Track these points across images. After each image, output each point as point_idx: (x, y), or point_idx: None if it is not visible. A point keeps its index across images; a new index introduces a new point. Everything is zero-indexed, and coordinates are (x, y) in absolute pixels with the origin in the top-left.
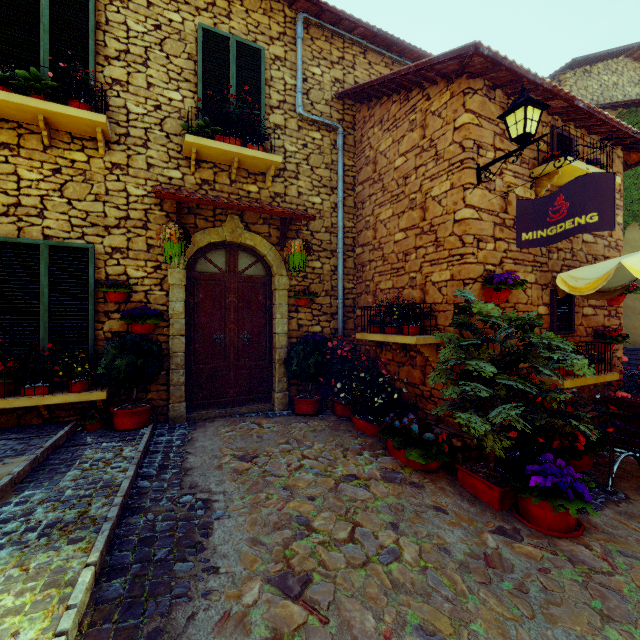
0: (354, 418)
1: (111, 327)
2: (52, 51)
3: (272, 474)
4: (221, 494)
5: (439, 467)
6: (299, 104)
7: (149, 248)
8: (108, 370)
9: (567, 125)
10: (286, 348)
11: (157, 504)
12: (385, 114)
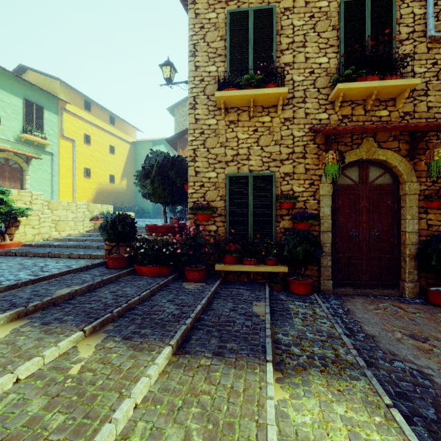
0: None
1: (283, 225)
2: (254, 59)
3: None
4: (428, 369)
5: None
6: (431, 28)
7: (306, 171)
8: (289, 253)
9: None
10: (416, 245)
11: (378, 362)
12: None
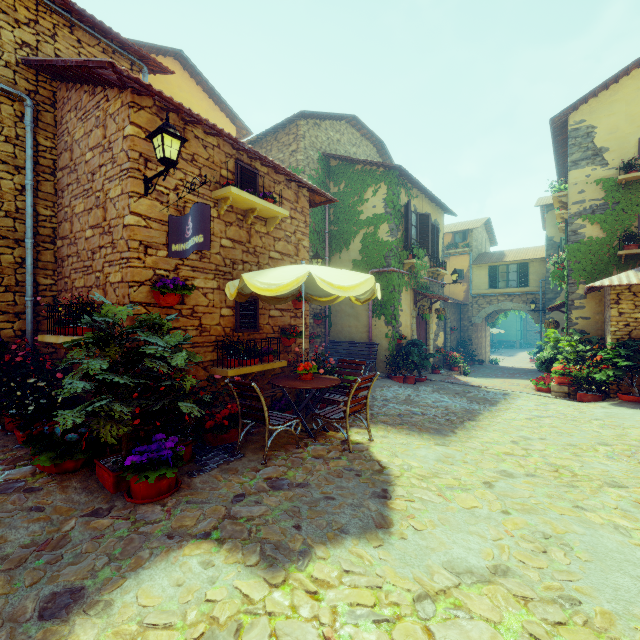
0: (14, 431)
1: None
2: None
3: None
4: None
5: (86, 465)
6: None
7: None
8: None
9: (254, 161)
10: None
11: None
12: (79, 101)
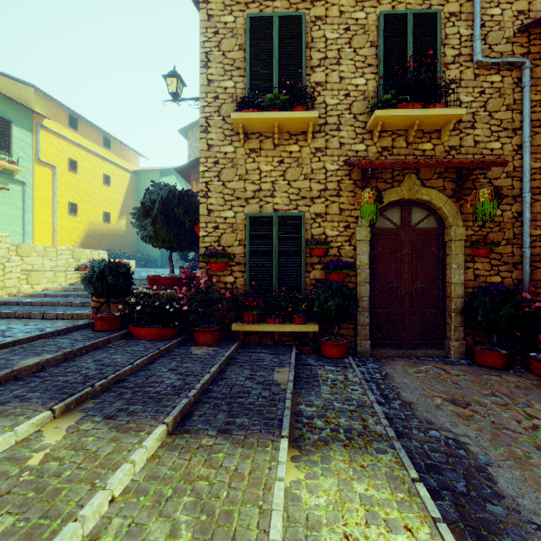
0: None
1: (314, 275)
2: (279, 75)
3: (506, 428)
4: (465, 437)
5: None
6: (477, 52)
7: (341, 211)
8: (319, 309)
9: None
10: (462, 298)
11: (411, 432)
12: None
